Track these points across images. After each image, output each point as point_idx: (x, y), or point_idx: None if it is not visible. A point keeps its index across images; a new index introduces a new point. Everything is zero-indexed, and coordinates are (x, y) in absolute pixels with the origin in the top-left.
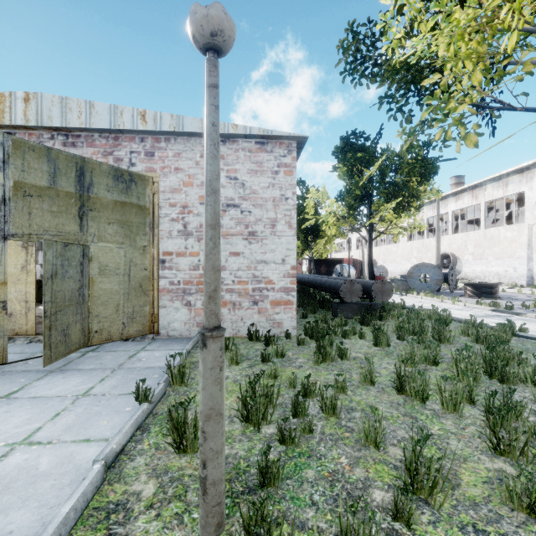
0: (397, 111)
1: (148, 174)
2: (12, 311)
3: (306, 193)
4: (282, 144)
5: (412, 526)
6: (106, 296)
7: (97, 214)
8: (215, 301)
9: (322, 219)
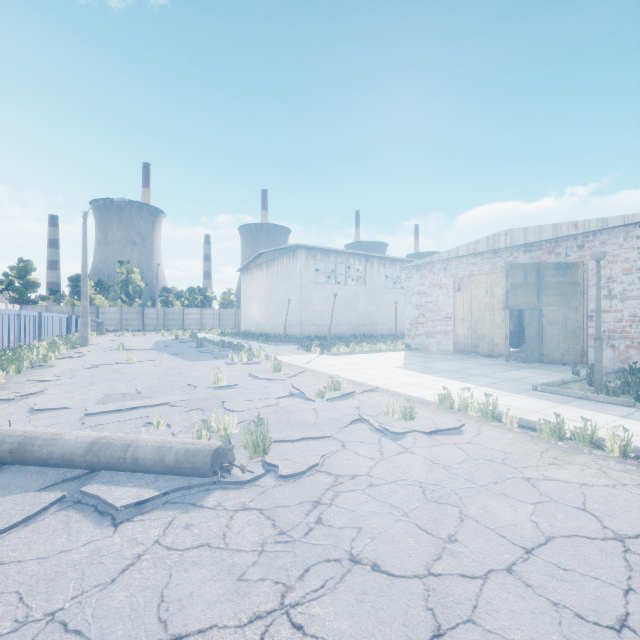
0: None
1: (579, 260)
2: (497, 343)
3: None
4: None
5: None
6: (551, 336)
7: (546, 292)
8: (598, 330)
9: None
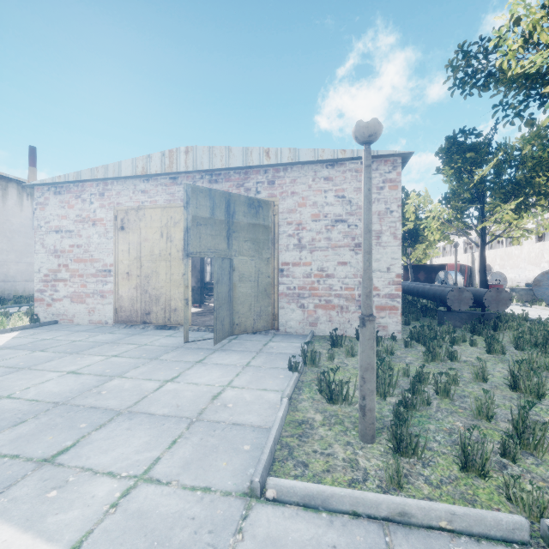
0: (514, 117)
1: (270, 199)
2: (176, 307)
3: (405, 198)
4: (387, 161)
5: (517, 463)
6: (243, 297)
7: (238, 235)
8: (370, 298)
9: (423, 225)
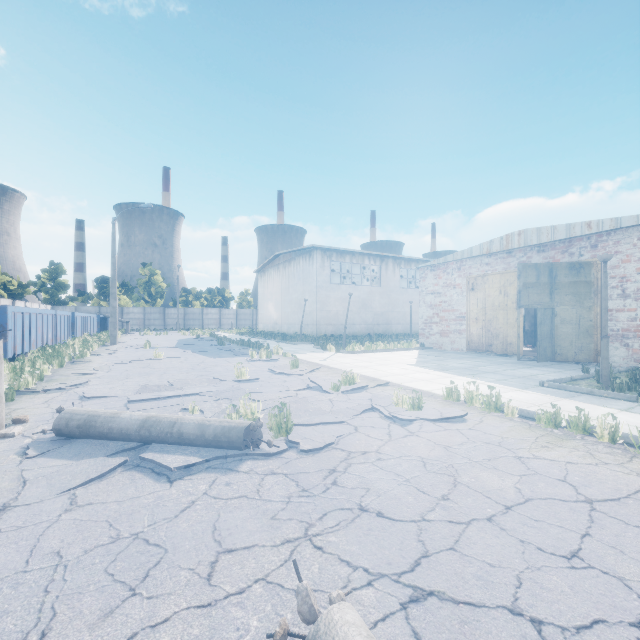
0: None
1: (593, 260)
2: (511, 342)
3: None
4: None
5: None
6: (564, 335)
7: (559, 291)
8: (605, 329)
9: None
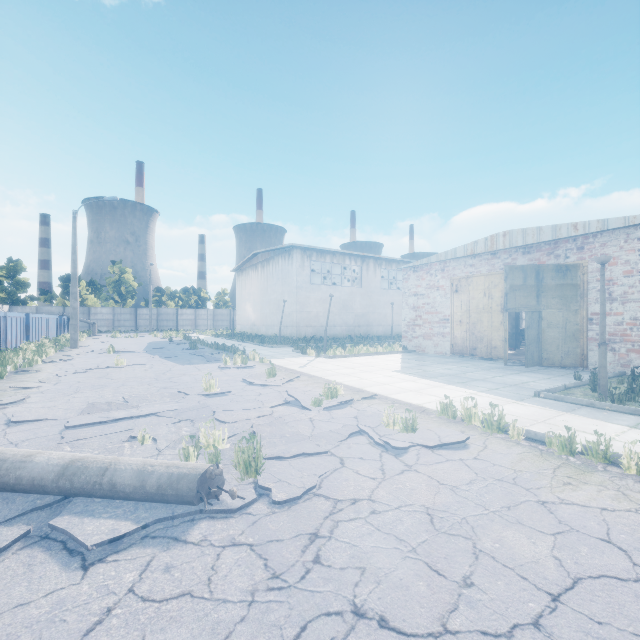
0: None
1: (579, 262)
2: (495, 345)
3: None
4: None
5: None
6: (551, 339)
7: (546, 294)
8: (603, 335)
9: None
